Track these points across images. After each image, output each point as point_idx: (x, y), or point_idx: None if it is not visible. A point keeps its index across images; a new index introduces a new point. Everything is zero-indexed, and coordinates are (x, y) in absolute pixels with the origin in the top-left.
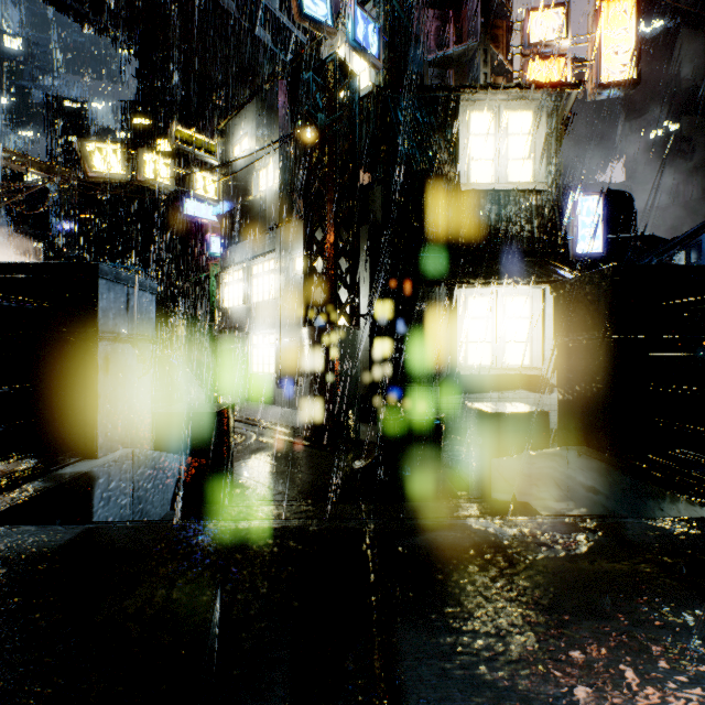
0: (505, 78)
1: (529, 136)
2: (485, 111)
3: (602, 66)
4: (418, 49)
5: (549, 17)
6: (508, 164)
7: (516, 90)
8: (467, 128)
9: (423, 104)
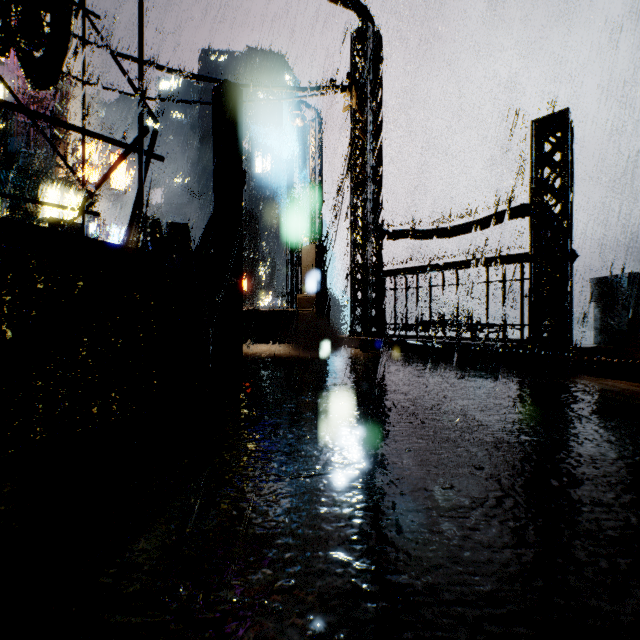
0: (64, 170)
1: (75, 206)
2: (53, 189)
3: (112, 180)
4: (11, 139)
5: (88, 148)
6: (65, 215)
7: (68, 188)
8: (43, 193)
9: (18, 175)
